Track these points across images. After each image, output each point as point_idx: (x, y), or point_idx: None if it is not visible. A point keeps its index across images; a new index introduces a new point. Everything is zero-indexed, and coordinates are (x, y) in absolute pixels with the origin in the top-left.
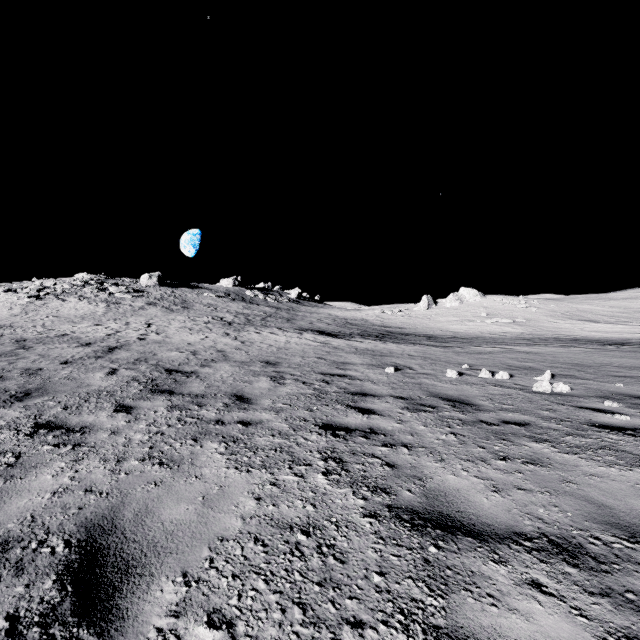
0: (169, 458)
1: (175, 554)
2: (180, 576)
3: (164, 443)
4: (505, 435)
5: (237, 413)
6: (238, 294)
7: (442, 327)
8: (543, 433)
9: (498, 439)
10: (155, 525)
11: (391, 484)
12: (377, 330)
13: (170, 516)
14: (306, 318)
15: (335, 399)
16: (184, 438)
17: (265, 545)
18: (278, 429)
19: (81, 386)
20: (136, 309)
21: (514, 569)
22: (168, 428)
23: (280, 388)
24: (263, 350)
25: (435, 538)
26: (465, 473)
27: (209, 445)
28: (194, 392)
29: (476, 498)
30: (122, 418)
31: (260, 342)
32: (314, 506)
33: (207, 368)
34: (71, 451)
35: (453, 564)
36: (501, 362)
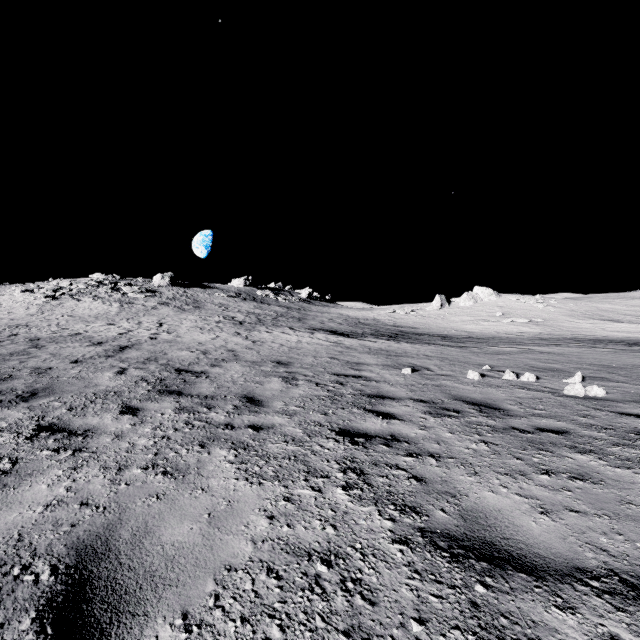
0: (174, 466)
1: (175, 587)
2: (179, 617)
3: (169, 449)
4: (543, 444)
5: (248, 416)
6: (249, 294)
7: (456, 327)
8: (586, 443)
9: (536, 449)
10: (154, 548)
11: (421, 502)
12: (389, 330)
13: (171, 537)
14: (317, 318)
15: (351, 402)
16: (191, 444)
17: (279, 577)
18: (291, 435)
19: (89, 386)
20: (149, 309)
21: (585, 619)
22: (174, 432)
23: (292, 389)
24: (274, 350)
25: (481, 573)
26: (504, 490)
27: (217, 452)
28: (203, 393)
29: (522, 521)
30: (127, 421)
31: (271, 342)
32: (335, 528)
33: (217, 368)
34: (71, 457)
35: (508, 610)
36: (523, 363)
